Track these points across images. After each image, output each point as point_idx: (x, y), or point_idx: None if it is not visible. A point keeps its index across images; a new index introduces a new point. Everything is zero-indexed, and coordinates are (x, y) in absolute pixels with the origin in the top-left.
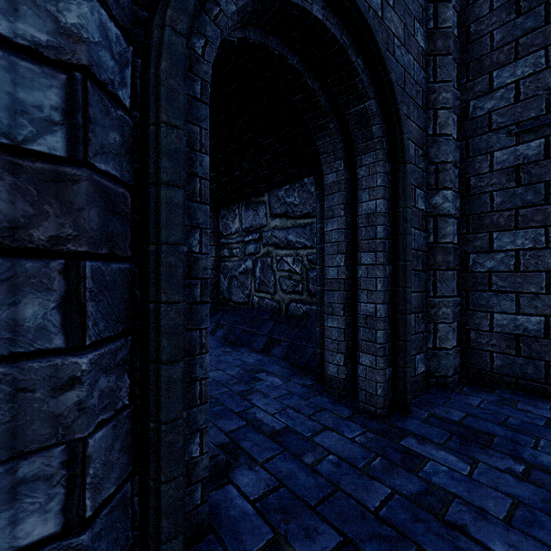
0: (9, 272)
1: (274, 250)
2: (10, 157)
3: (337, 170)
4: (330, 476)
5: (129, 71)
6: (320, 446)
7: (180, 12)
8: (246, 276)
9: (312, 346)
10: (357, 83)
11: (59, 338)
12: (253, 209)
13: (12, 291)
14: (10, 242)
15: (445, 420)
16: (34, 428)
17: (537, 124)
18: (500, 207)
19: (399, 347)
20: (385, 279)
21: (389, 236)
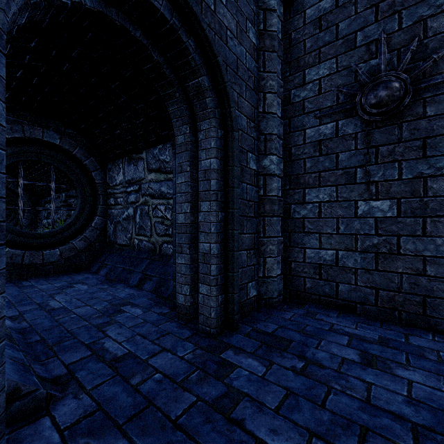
0: None
1: (150, 200)
2: None
3: (184, 133)
4: (148, 393)
5: None
6: (151, 367)
7: None
8: (128, 222)
9: None
10: (190, 60)
11: None
12: (134, 164)
13: None
14: None
15: (262, 333)
16: None
17: (331, 111)
18: (310, 171)
19: (229, 277)
20: (217, 223)
21: (222, 188)
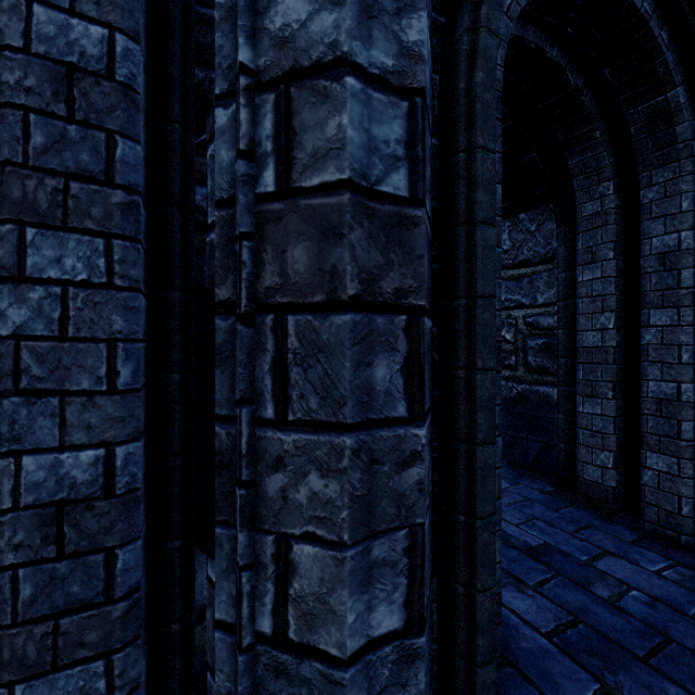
0: (365, 329)
1: None
2: (366, 201)
3: (601, 196)
4: (647, 620)
5: (431, 92)
6: (610, 576)
7: (494, 7)
8: None
9: (538, 440)
10: (657, 66)
11: (402, 406)
12: None
13: (367, 350)
14: (366, 295)
15: None
16: (382, 505)
17: None
18: None
19: None
20: (694, 346)
21: None
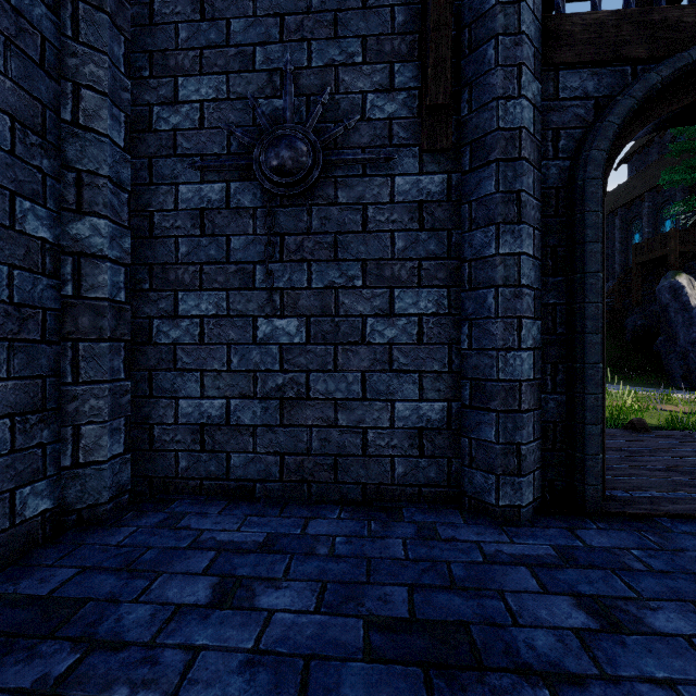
0: None
1: None
2: None
3: None
4: None
5: None
6: None
7: None
8: None
9: None
10: None
11: None
12: None
13: None
14: None
15: (19, 603)
16: None
17: (219, 163)
18: (186, 260)
19: None
20: None
21: None
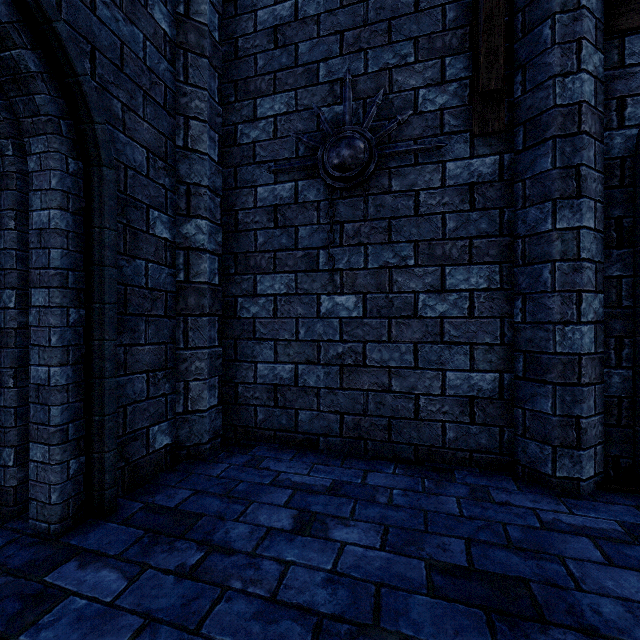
0: None
1: None
2: None
3: (2, 155)
4: None
5: None
6: None
7: None
8: None
9: None
10: None
11: None
12: None
13: None
14: None
15: (157, 510)
16: None
17: (289, 166)
18: (263, 248)
19: (94, 425)
20: (66, 329)
21: (79, 266)
